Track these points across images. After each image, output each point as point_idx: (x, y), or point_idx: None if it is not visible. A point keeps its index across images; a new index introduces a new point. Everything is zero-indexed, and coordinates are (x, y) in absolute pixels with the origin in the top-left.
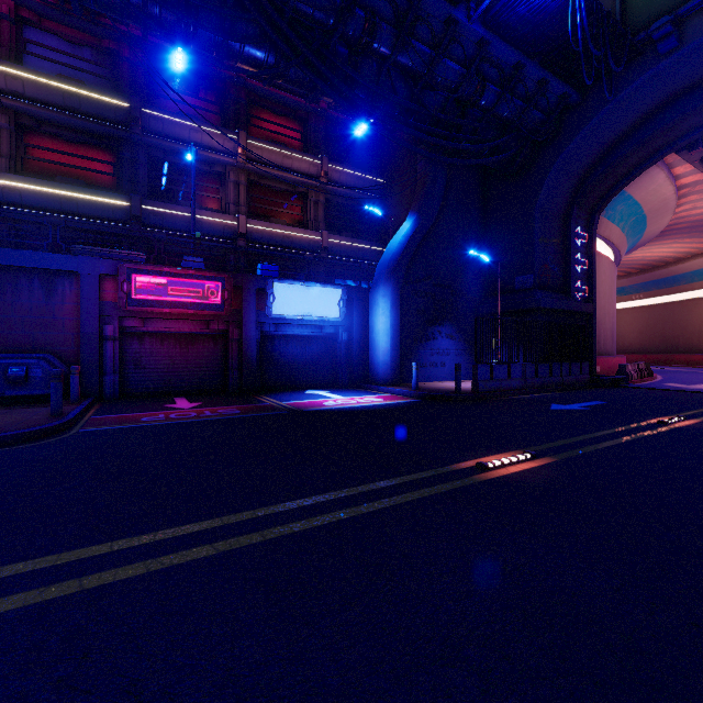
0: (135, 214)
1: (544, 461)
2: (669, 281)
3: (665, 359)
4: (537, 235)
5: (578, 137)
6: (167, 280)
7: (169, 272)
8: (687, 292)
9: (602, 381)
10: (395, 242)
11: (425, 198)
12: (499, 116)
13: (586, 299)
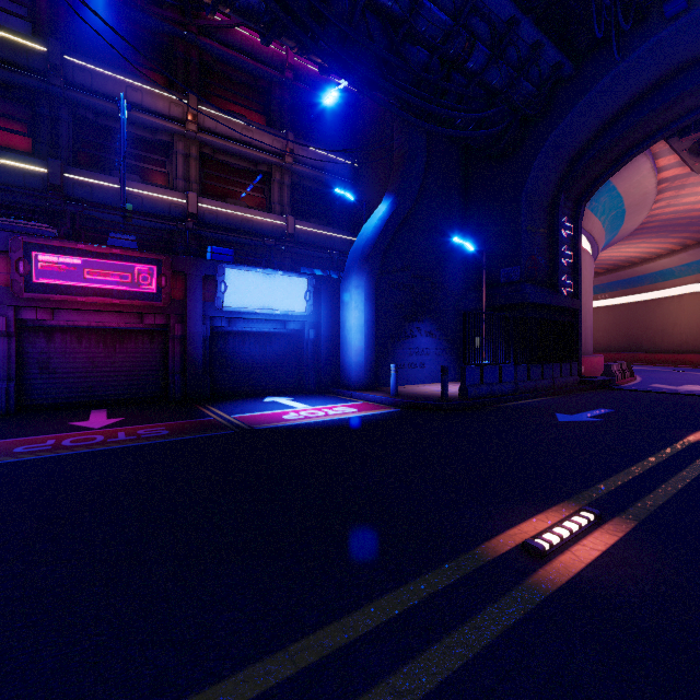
0: (54, 183)
1: (619, 529)
2: (634, 281)
3: (629, 358)
4: (525, 223)
5: (571, 114)
6: (82, 260)
7: (85, 251)
8: (650, 292)
9: (592, 383)
10: (370, 226)
11: (403, 177)
12: (487, 84)
13: (571, 295)
